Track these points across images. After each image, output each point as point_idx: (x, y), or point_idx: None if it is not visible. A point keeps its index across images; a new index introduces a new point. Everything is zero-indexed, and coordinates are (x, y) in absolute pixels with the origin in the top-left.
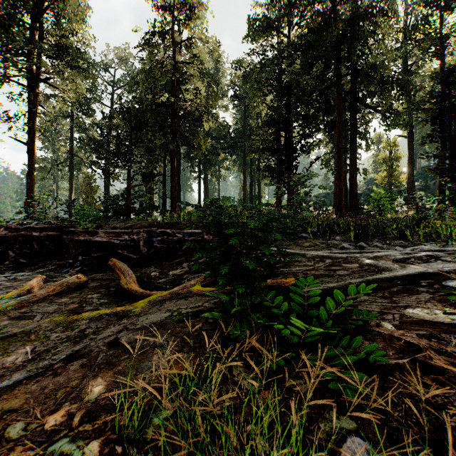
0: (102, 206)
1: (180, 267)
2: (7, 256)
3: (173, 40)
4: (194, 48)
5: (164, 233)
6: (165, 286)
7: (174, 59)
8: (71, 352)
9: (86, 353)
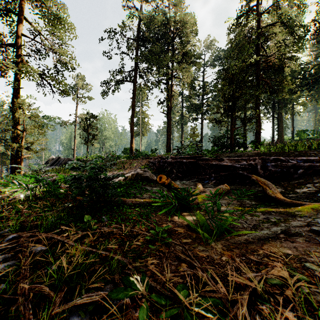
0: (213, 143)
1: (304, 187)
2: (172, 172)
3: (257, 12)
4: (279, 9)
5: (276, 159)
6: (303, 200)
7: (259, 26)
8: (281, 230)
9: (296, 233)
